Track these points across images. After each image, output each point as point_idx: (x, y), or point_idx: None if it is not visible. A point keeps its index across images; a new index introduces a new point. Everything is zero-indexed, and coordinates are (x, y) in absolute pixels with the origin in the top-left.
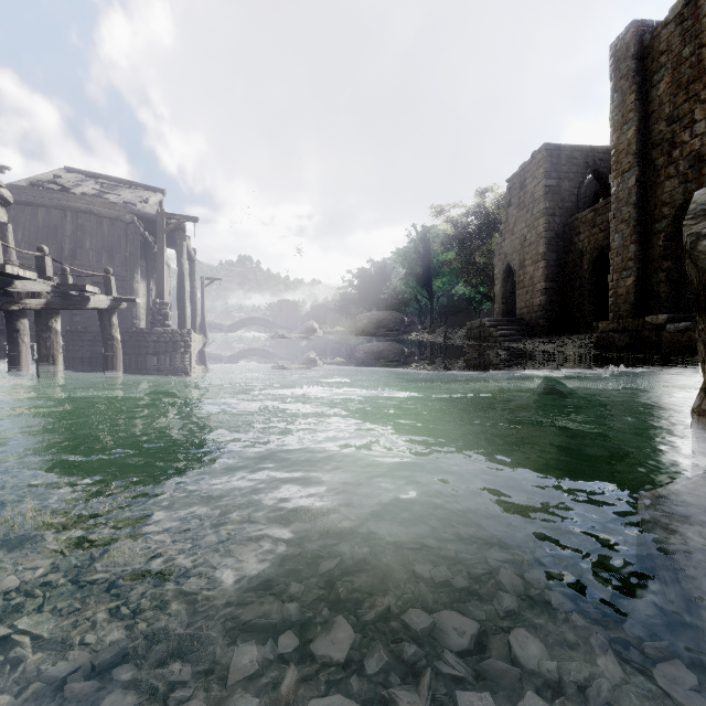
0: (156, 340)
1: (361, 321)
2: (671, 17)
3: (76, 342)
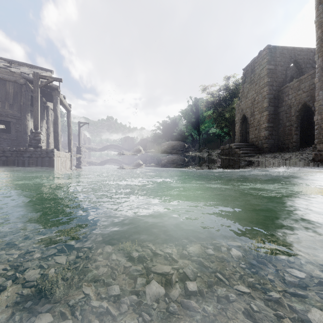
0: (29, 156)
1: (163, 146)
2: None
3: None
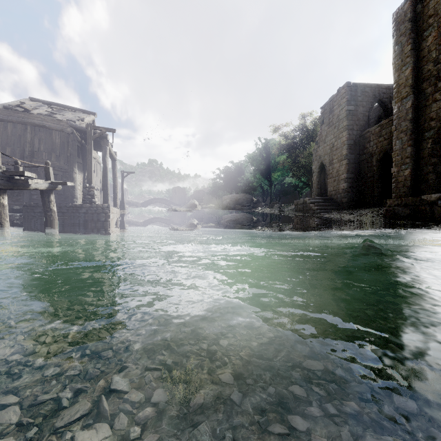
0: (85, 212)
1: (225, 200)
2: None
3: (30, 213)
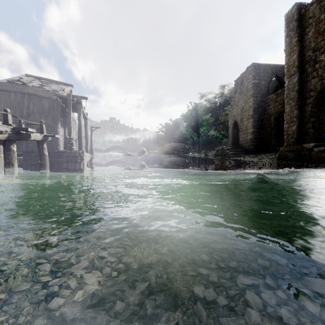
0: (66, 156)
1: (166, 147)
2: (314, 0)
3: (28, 157)
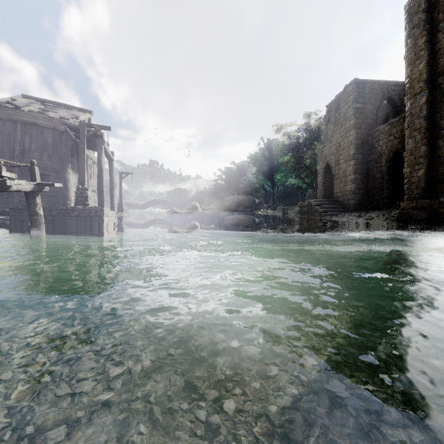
0: (77, 215)
1: (227, 202)
2: None
3: (17, 217)
